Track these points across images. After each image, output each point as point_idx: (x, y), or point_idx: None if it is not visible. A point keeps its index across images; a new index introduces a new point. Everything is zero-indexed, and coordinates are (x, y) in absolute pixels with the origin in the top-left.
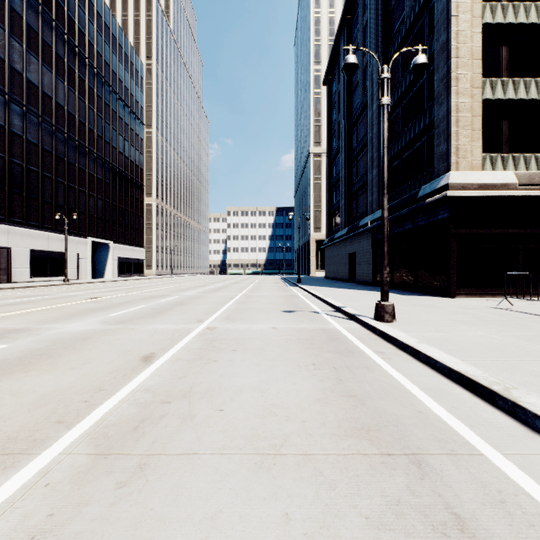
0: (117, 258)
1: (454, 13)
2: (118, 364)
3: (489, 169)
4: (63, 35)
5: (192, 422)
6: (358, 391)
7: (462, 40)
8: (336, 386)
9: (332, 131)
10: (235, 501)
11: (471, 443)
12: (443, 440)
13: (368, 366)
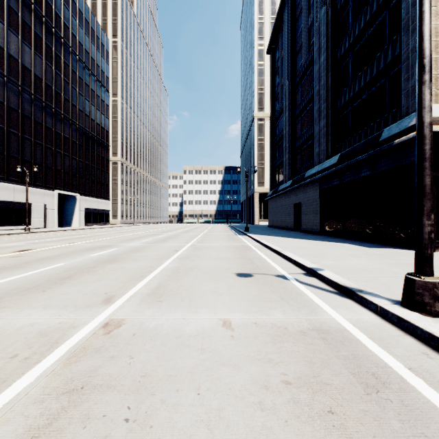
0: (84, 209)
1: None
2: None
3: None
4: (30, 4)
5: None
6: None
7: None
8: None
9: (276, 94)
10: None
11: None
12: None
13: None
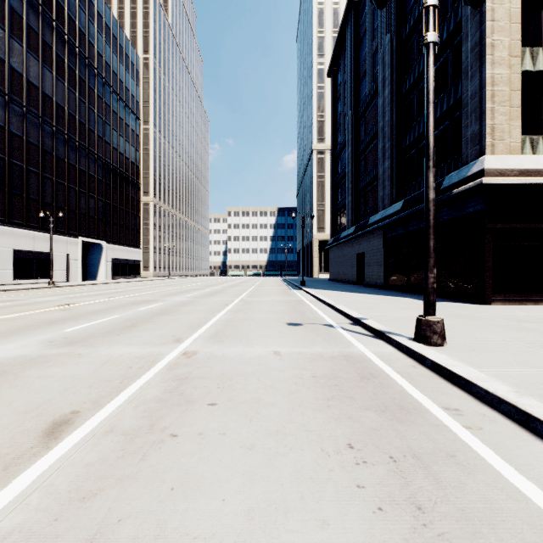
0: (111, 259)
1: None
2: None
3: (529, 153)
4: (51, 22)
5: None
6: None
7: (499, 0)
8: (420, 540)
9: (337, 124)
10: None
11: None
12: None
13: (453, 453)
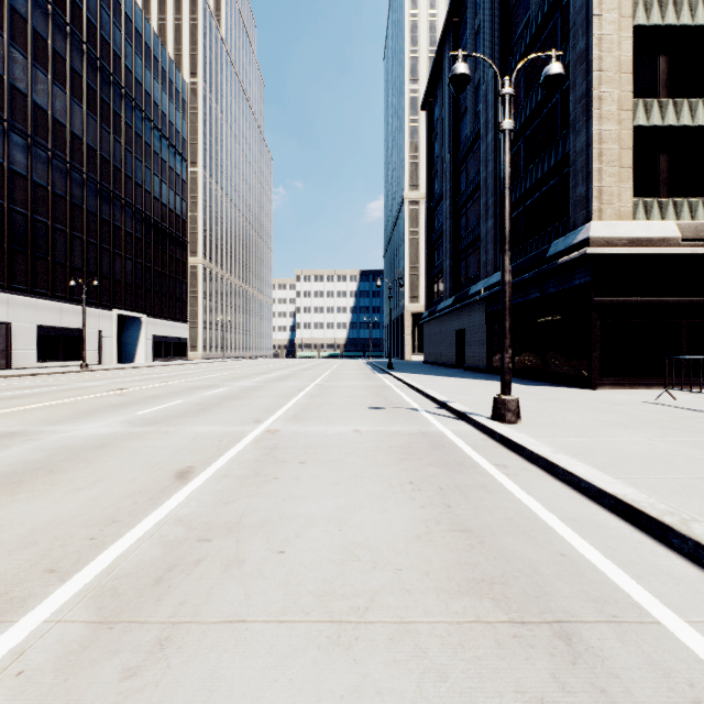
0: (152, 337)
1: (596, 12)
2: (142, 482)
3: (643, 218)
4: (81, 44)
5: (240, 570)
6: (473, 522)
7: (607, 48)
8: (443, 516)
9: (434, 170)
10: (298, 701)
11: (640, 604)
12: (599, 599)
13: (486, 486)
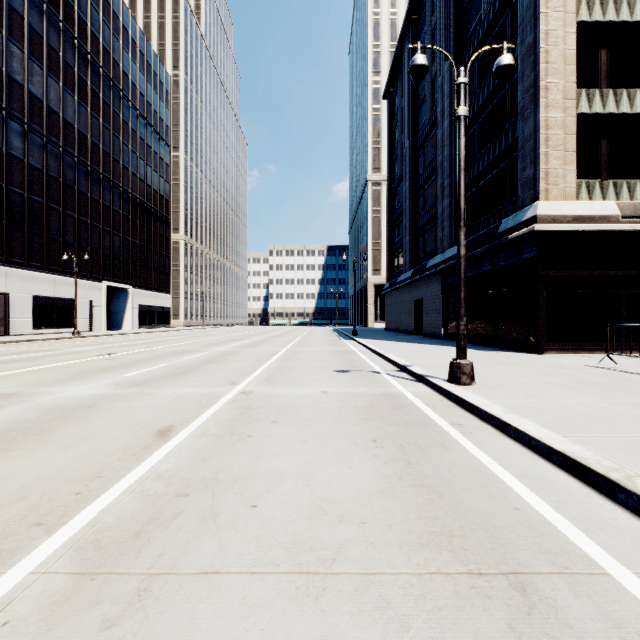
0: (138, 306)
1: (543, 9)
2: (126, 440)
3: (585, 198)
4: (73, 40)
5: (215, 524)
6: (433, 478)
7: (553, 42)
8: (404, 472)
9: (394, 154)
10: None
11: (590, 556)
12: (551, 551)
13: (444, 443)
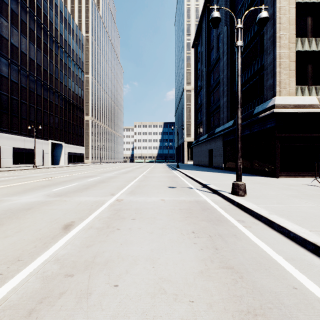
0: (67, 153)
1: None
2: (43, 232)
3: (300, 95)
4: (34, 17)
5: (87, 302)
6: (233, 261)
7: (283, 13)
8: (214, 256)
9: (198, 75)
10: None
11: None
12: None
13: (235, 234)
